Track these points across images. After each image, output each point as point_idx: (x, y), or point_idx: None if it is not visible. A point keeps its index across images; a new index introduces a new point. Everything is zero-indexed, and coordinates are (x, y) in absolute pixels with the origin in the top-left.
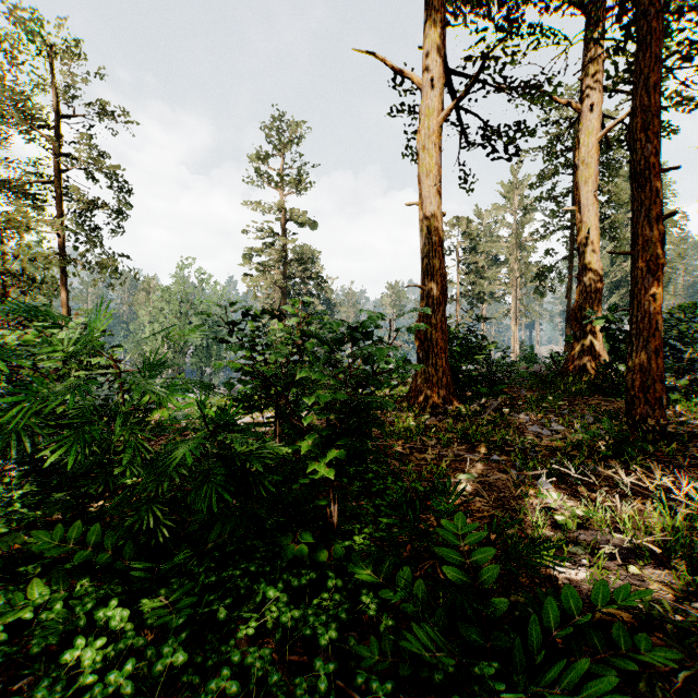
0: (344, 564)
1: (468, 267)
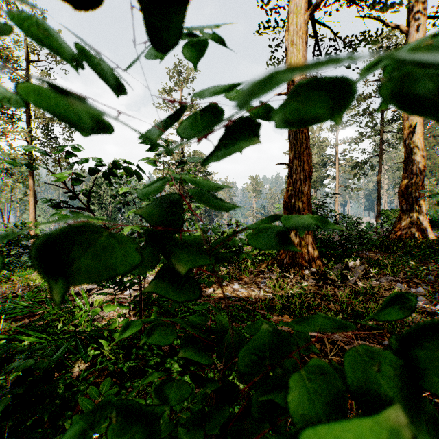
0: None
1: None
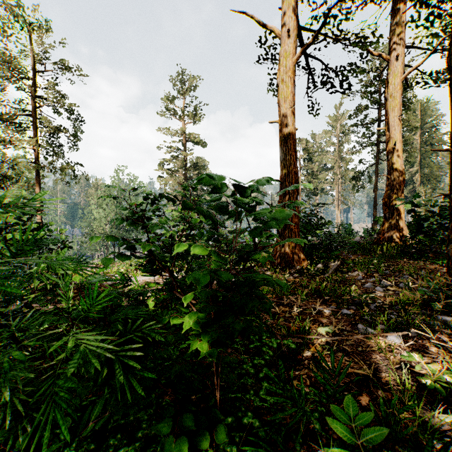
0: (226, 449)
1: (307, 172)
